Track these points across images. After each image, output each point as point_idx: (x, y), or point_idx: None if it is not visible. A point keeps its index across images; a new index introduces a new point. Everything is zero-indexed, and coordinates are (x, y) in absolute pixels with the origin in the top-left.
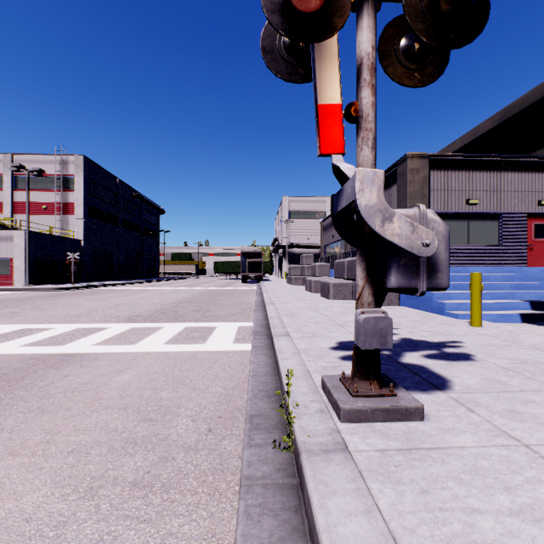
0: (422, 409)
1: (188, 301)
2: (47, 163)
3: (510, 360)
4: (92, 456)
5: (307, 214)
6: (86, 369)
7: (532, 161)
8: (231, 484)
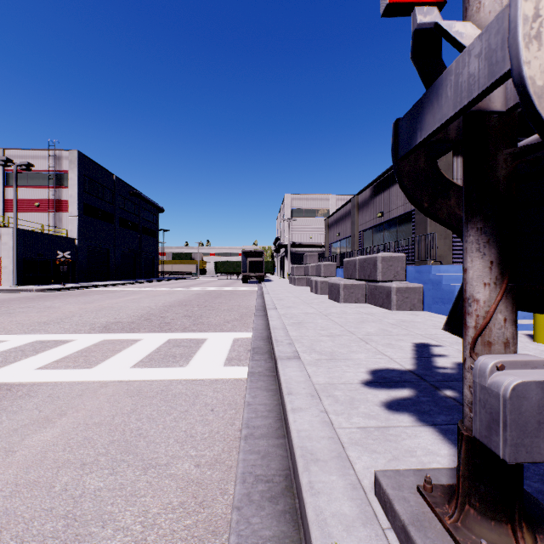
0: None
1: (181, 304)
2: (39, 159)
3: None
4: None
5: (309, 212)
6: None
7: None
8: None
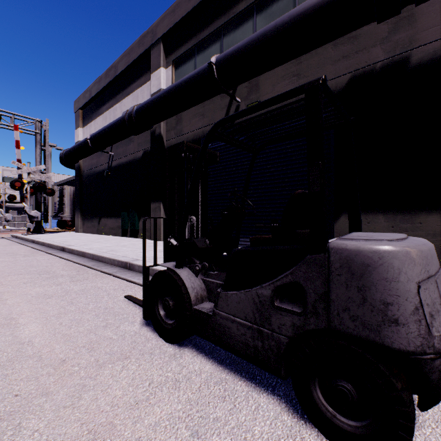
0: None
1: None
2: None
3: None
4: None
5: None
6: None
7: None
8: None
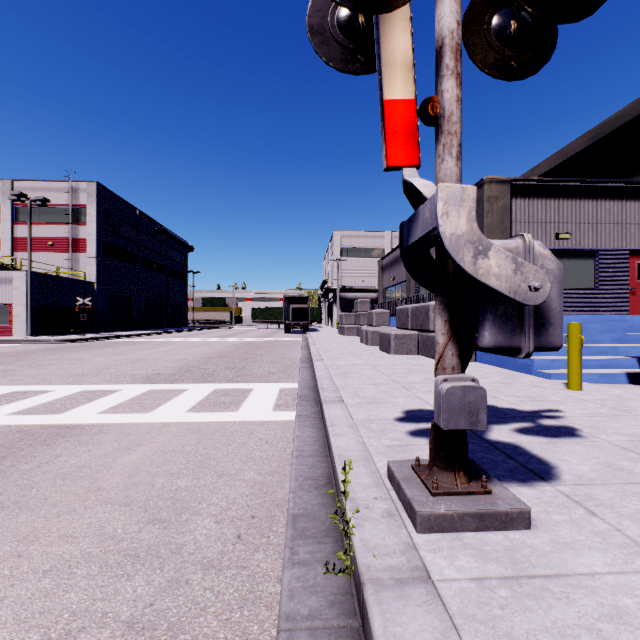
0: (527, 513)
1: (219, 356)
2: (53, 191)
3: (627, 437)
4: (76, 577)
5: (362, 252)
6: (85, 446)
7: (635, 187)
8: (266, 626)
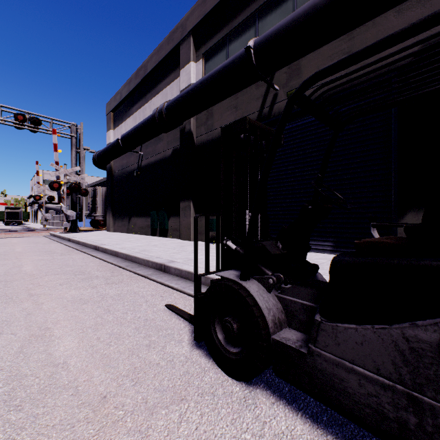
0: None
1: None
2: None
3: None
4: None
5: None
6: None
7: None
8: None
